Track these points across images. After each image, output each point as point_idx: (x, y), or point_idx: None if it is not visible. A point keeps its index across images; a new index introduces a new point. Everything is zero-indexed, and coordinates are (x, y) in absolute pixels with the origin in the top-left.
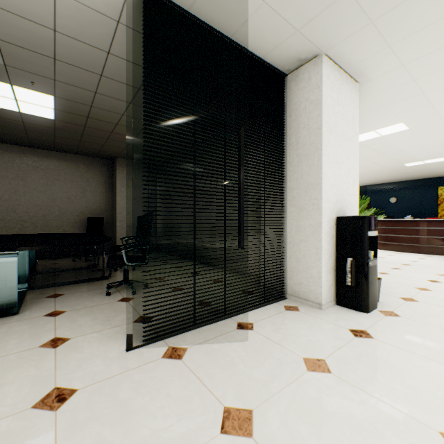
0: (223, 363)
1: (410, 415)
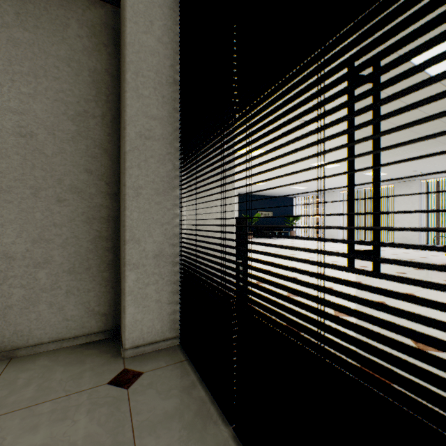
0: None
1: None
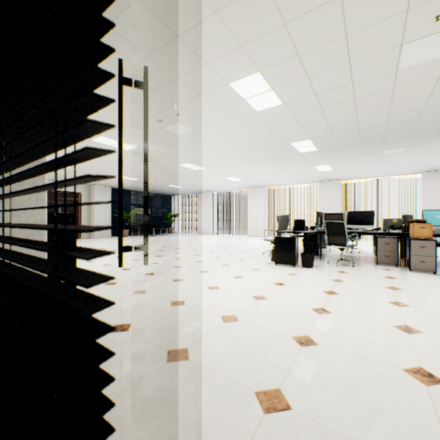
0: (194, 437)
1: (217, 326)
